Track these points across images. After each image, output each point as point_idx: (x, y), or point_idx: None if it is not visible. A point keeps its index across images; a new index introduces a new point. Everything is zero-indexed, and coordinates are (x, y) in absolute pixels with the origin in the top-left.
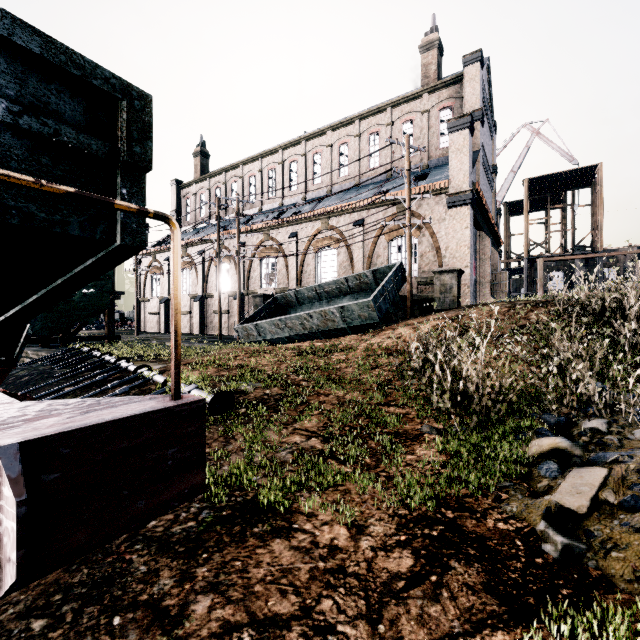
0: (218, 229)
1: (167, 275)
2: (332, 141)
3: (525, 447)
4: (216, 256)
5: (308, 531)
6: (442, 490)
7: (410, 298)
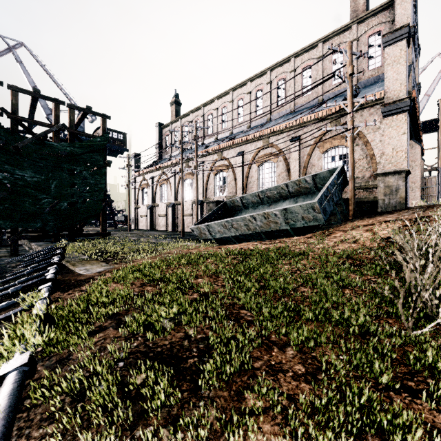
0: (181, 150)
1: (151, 189)
2: (271, 79)
3: None
4: (180, 171)
5: None
6: None
7: (352, 200)
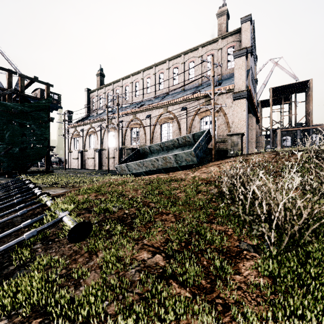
0: (107, 112)
1: (82, 138)
2: (169, 66)
3: None
4: (106, 127)
5: None
6: None
7: (214, 149)
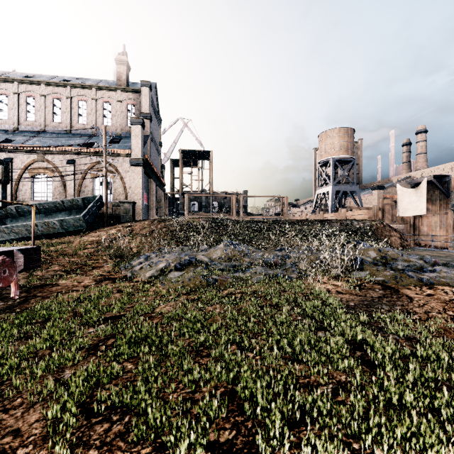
0: None
1: None
2: (46, 93)
3: (134, 263)
4: None
5: (65, 284)
6: (107, 274)
7: (106, 215)
